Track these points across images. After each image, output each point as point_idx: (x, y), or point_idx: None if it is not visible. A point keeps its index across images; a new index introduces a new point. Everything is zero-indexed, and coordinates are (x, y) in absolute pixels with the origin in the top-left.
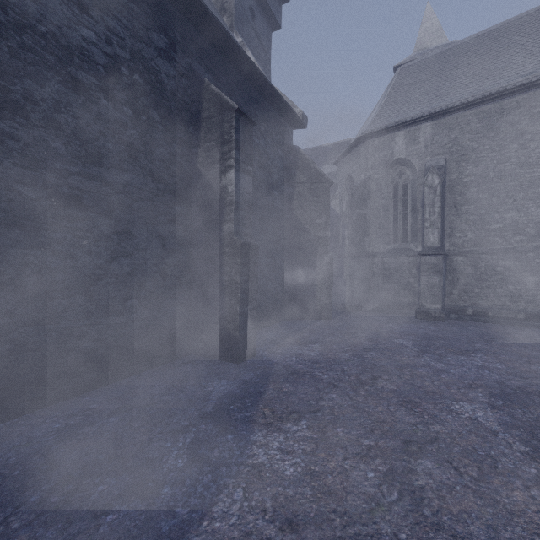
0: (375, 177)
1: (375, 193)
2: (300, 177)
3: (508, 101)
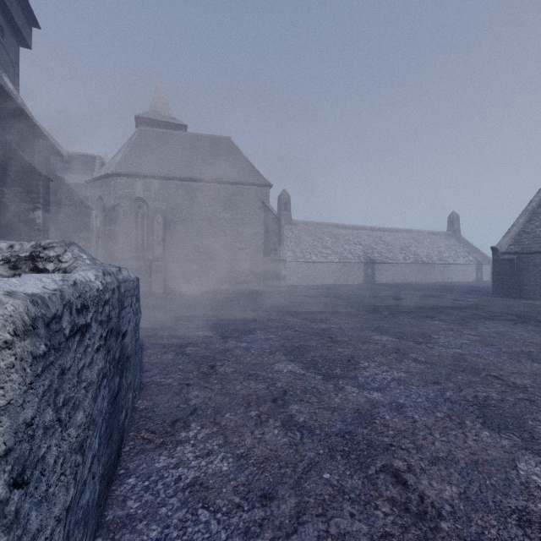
0: (123, 205)
1: (122, 216)
2: (66, 201)
3: (195, 184)
